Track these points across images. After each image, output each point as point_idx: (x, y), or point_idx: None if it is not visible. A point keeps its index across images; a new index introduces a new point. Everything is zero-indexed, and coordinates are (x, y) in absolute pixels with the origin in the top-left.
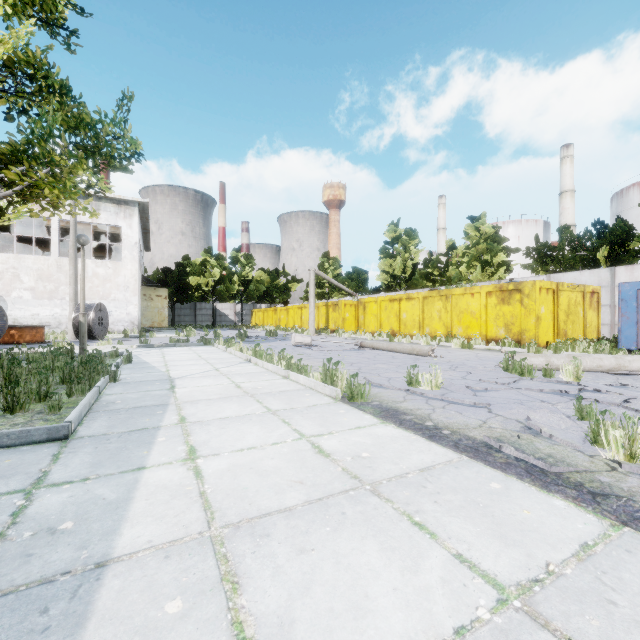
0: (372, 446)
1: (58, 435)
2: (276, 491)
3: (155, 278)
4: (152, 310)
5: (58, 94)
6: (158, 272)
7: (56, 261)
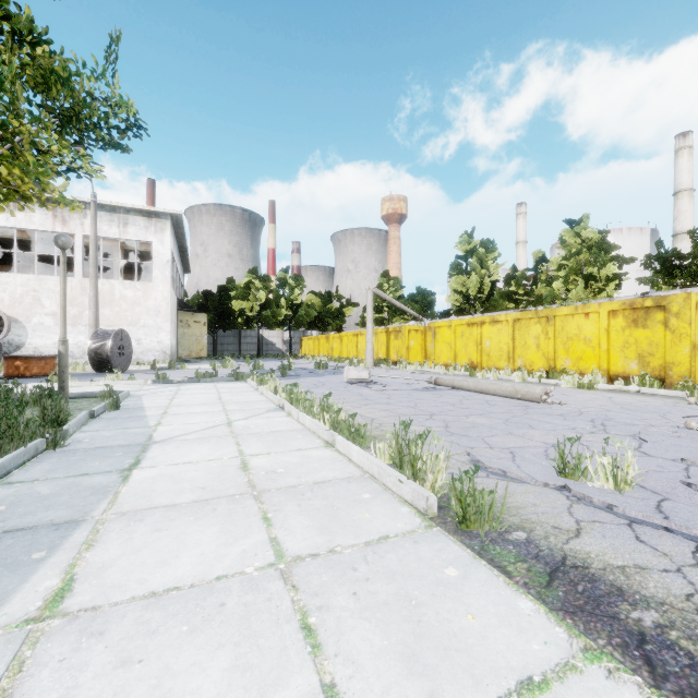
0: None
1: None
2: None
3: (195, 303)
4: (189, 338)
5: (27, 44)
6: (198, 296)
7: (80, 282)
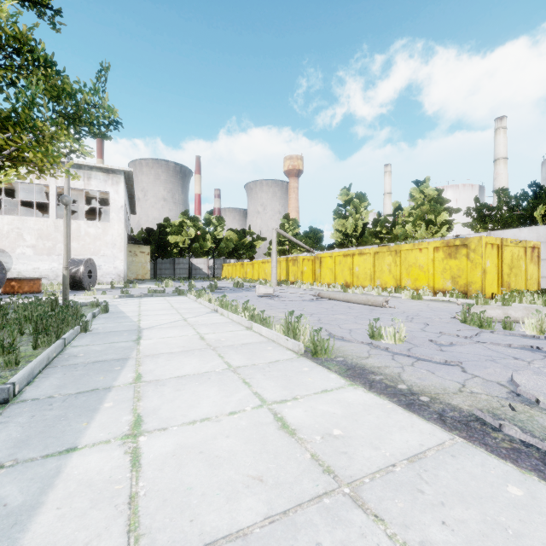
0: (343, 419)
1: None
2: (228, 495)
3: (140, 237)
4: (136, 264)
5: (43, 67)
6: (142, 232)
7: (54, 222)
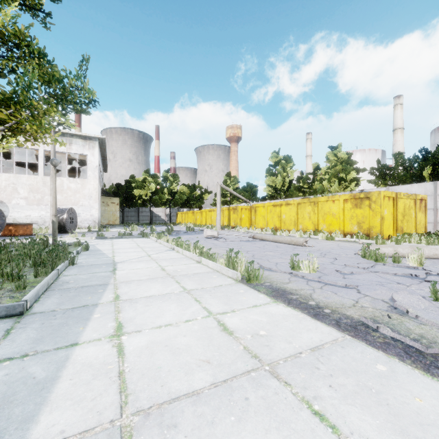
0: (268, 324)
1: (15, 312)
2: (186, 371)
3: (111, 191)
4: (108, 212)
5: (37, 58)
6: (113, 186)
7: (42, 179)
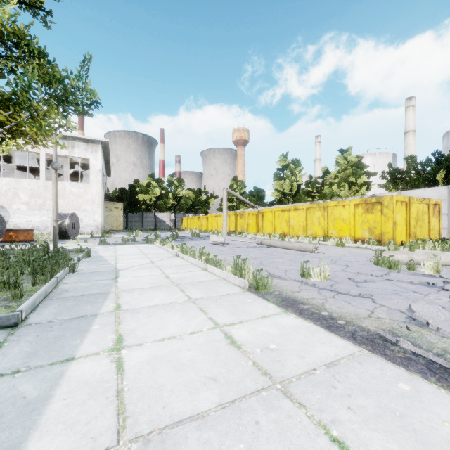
0: (278, 337)
1: (9, 323)
2: (190, 390)
3: (114, 195)
4: (112, 218)
5: (37, 58)
6: (116, 191)
7: (44, 183)
